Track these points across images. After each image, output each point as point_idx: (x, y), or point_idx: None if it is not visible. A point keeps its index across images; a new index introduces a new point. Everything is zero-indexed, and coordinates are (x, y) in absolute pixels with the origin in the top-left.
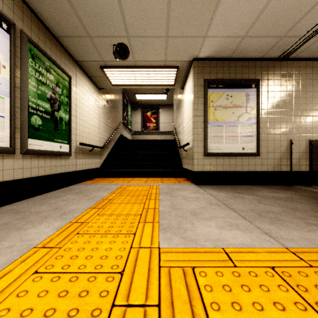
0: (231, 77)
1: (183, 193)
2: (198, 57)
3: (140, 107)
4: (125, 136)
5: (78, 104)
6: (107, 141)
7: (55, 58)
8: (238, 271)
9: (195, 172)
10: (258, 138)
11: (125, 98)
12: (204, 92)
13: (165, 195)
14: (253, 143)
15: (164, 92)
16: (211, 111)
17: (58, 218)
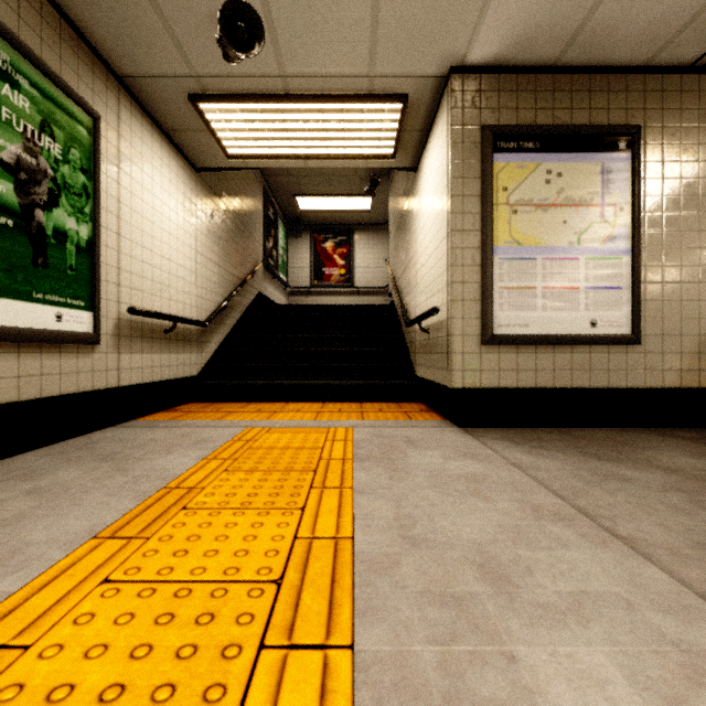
0: (560, 121)
1: (428, 457)
2: (467, 62)
3: (309, 228)
4: (271, 297)
5: (127, 200)
6: (218, 308)
7: (38, 47)
8: None
9: (456, 391)
10: (637, 295)
11: (271, 204)
12: (482, 162)
13: (373, 468)
14: (621, 309)
15: (365, 190)
16: (503, 217)
17: None
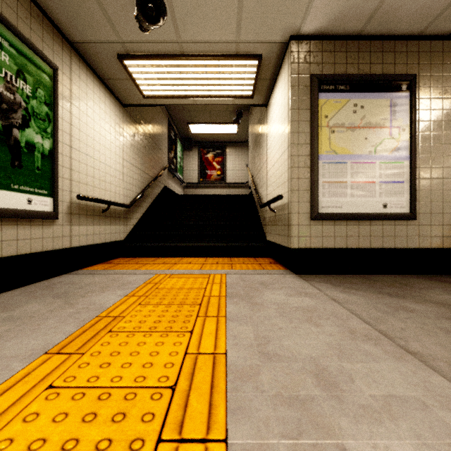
0: (362, 71)
1: (276, 294)
2: (301, 32)
3: (197, 145)
4: (172, 189)
5: (77, 124)
6: (137, 196)
7: (15, 20)
8: None
9: (294, 250)
10: (414, 186)
11: (172, 129)
12: (311, 98)
13: (239, 302)
14: (403, 196)
15: (233, 120)
16: (325, 135)
17: None
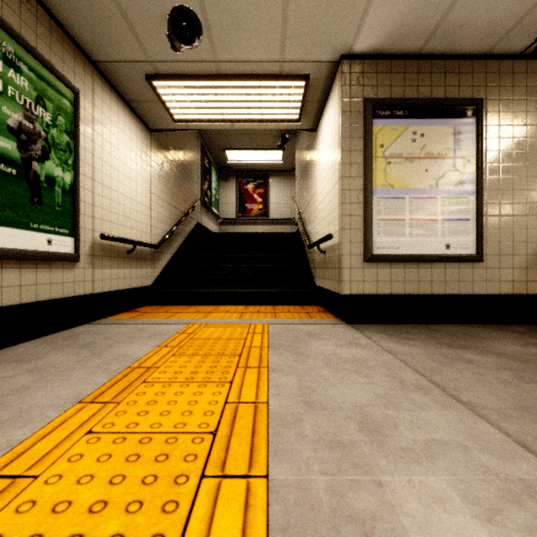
0: (422, 95)
1: (324, 345)
2: (353, 51)
3: (235, 174)
4: (206, 226)
5: (99, 154)
6: (167, 234)
7: (34, 41)
8: None
9: (345, 297)
10: (480, 225)
11: (206, 156)
12: (365, 125)
13: (283, 353)
14: (468, 235)
15: (277, 145)
16: (380, 167)
17: None
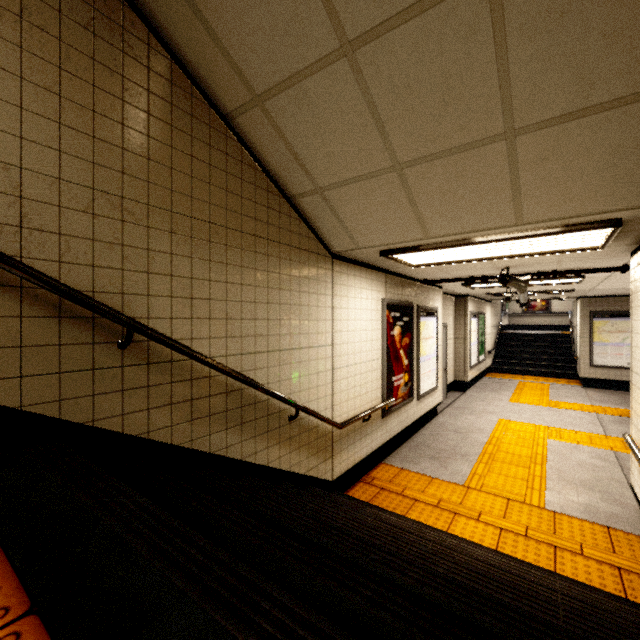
0: (616, 309)
1: (567, 390)
2: (584, 296)
3: None
4: (503, 324)
5: (485, 326)
6: (495, 342)
7: (481, 310)
8: (569, 404)
9: (581, 378)
10: None
11: None
12: (589, 321)
13: (553, 390)
14: None
15: None
16: (596, 335)
17: (506, 391)
